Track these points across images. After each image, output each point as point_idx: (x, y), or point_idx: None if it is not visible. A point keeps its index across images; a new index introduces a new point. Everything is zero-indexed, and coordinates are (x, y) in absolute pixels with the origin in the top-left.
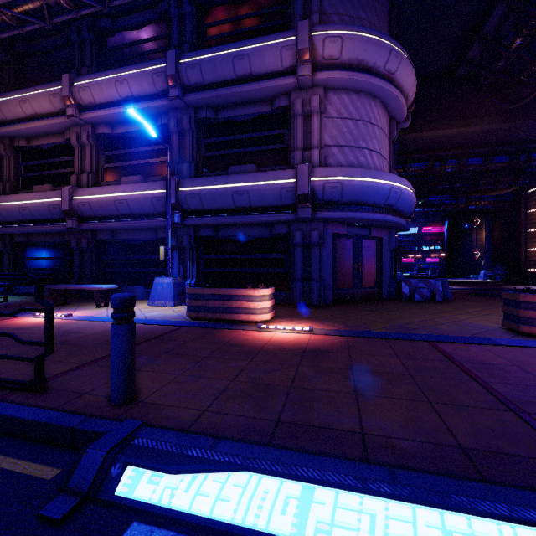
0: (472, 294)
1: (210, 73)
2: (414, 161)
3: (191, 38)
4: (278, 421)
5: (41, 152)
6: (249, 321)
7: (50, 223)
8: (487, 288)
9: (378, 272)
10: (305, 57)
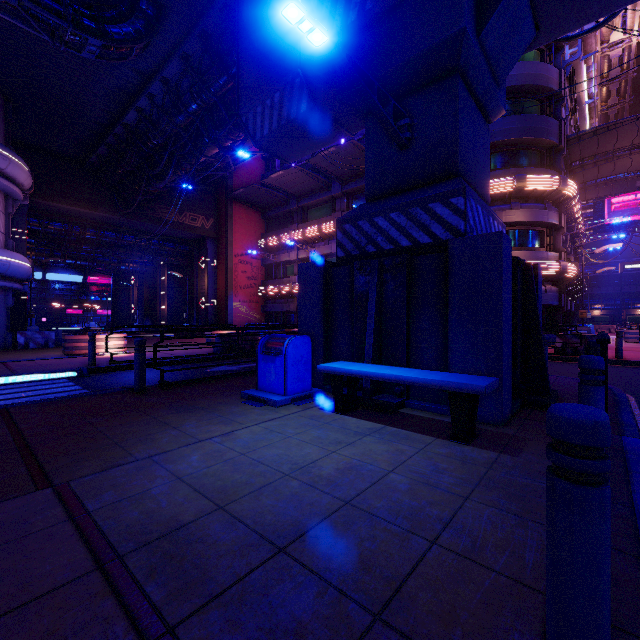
0: None
1: None
2: (55, 220)
3: None
4: None
5: None
6: None
7: None
8: None
9: None
10: None
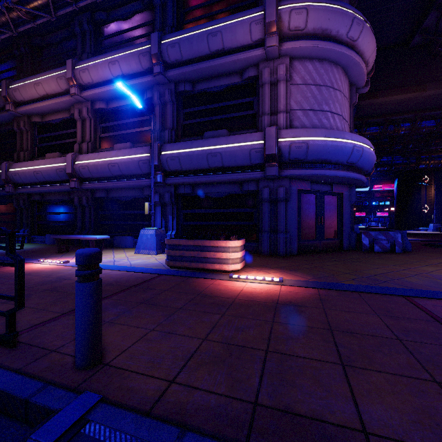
0: (429, 245)
1: (188, 50)
2: (369, 125)
3: (171, 22)
4: (256, 404)
5: (52, 126)
6: (221, 270)
7: (58, 184)
8: (441, 240)
9: (339, 225)
10: (272, 29)
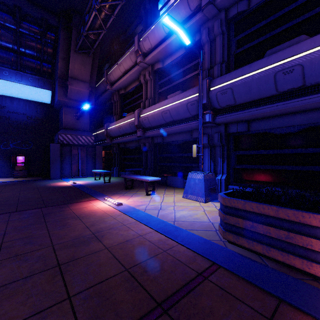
0: None
1: None
2: None
3: None
4: None
5: (130, 94)
6: None
7: (131, 134)
8: None
9: None
10: None
